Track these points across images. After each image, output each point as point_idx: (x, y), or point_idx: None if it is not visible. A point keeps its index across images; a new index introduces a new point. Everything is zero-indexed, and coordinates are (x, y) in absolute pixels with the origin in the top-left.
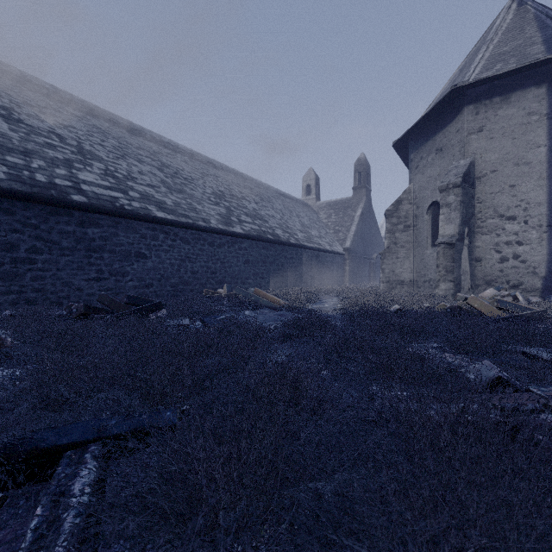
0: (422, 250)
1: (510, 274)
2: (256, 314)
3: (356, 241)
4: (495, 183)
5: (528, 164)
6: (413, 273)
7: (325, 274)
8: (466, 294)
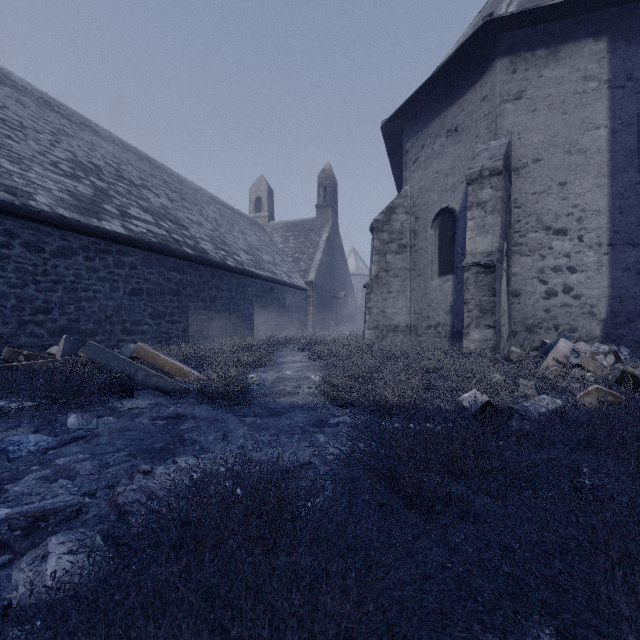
0: (424, 281)
1: (559, 316)
2: (108, 418)
3: (322, 274)
4: (539, 178)
5: (583, 152)
6: (410, 315)
7: (282, 317)
8: (505, 347)
